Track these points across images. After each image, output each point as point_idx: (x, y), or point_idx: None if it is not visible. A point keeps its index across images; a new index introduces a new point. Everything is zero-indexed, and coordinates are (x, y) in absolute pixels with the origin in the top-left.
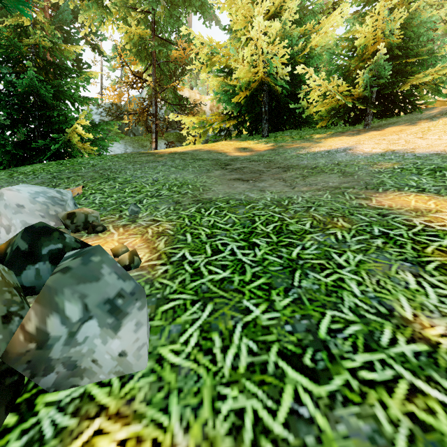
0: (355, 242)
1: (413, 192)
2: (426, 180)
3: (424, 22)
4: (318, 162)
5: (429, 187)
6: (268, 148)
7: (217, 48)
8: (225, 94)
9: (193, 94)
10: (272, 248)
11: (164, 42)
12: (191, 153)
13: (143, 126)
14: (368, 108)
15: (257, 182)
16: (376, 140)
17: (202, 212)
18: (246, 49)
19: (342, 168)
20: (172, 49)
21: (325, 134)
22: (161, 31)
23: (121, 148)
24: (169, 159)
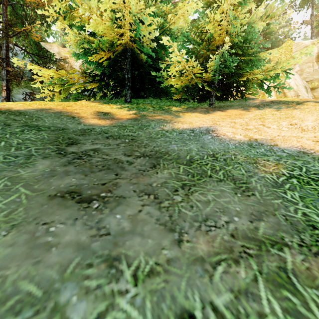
0: None
1: None
2: None
3: (253, 30)
4: (190, 149)
5: None
6: (131, 116)
7: None
8: (85, 52)
9: (63, 51)
10: None
11: None
12: (31, 114)
13: None
14: (212, 91)
15: (107, 209)
16: (229, 122)
17: None
18: (105, 0)
19: (225, 167)
20: None
21: (180, 107)
22: None
23: None
24: None
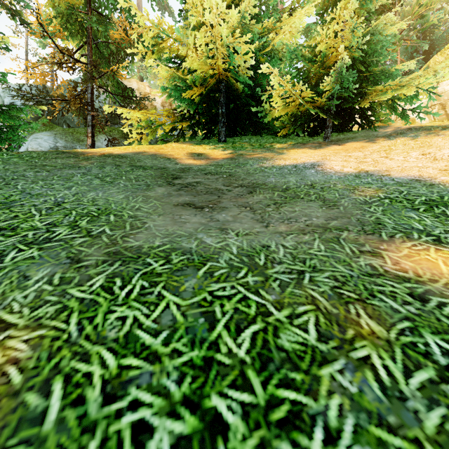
0: (422, 398)
1: (429, 243)
2: (430, 220)
3: (382, 38)
4: (288, 181)
5: (443, 234)
6: (226, 156)
7: (166, 32)
8: (176, 88)
9: (143, 86)
10: (259, 446)
11: (103, 19)
12: (131, 156)
13: (80, 117)
14: (327, 120)
15: (215, 212)
16: (342, 156)
17: (115, 290)
18: (201, 35)
19: (320, 193)
20: (113, 29)
21: (286, 144)
22: (100, 5)
23: (49, 141)
24: (97, 164)
